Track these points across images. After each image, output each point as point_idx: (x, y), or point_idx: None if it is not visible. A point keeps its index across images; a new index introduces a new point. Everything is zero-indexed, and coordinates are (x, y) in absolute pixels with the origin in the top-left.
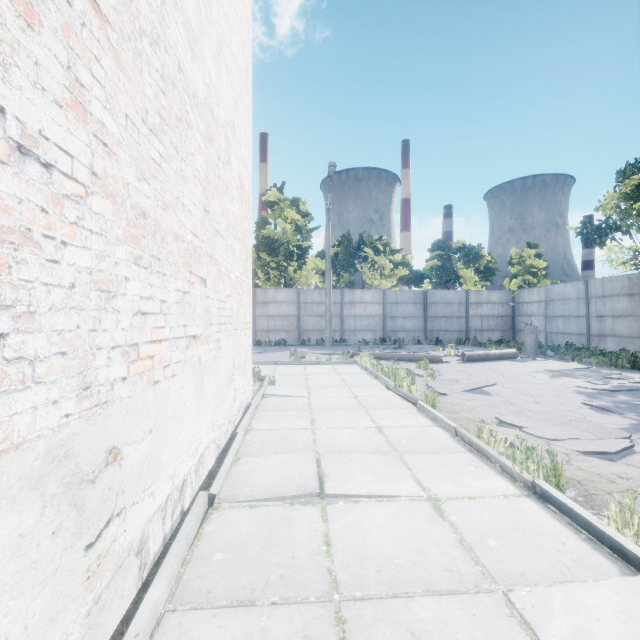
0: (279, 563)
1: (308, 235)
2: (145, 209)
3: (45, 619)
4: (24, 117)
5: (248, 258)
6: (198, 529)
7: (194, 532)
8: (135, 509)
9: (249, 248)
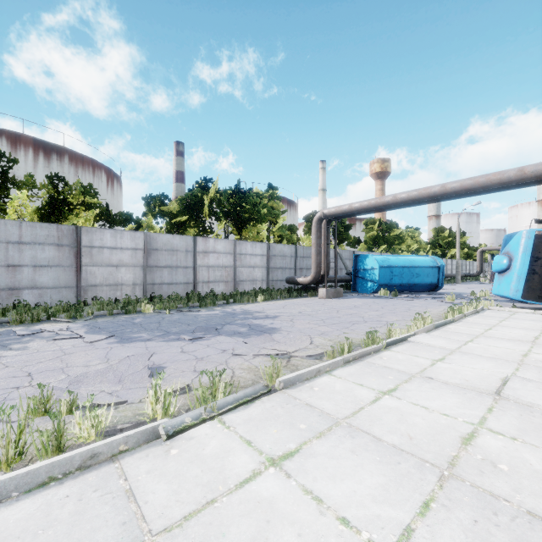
0: None
1: None
2: None
3: None
4: None
5: None
6: None
7: None
8: None
9: None
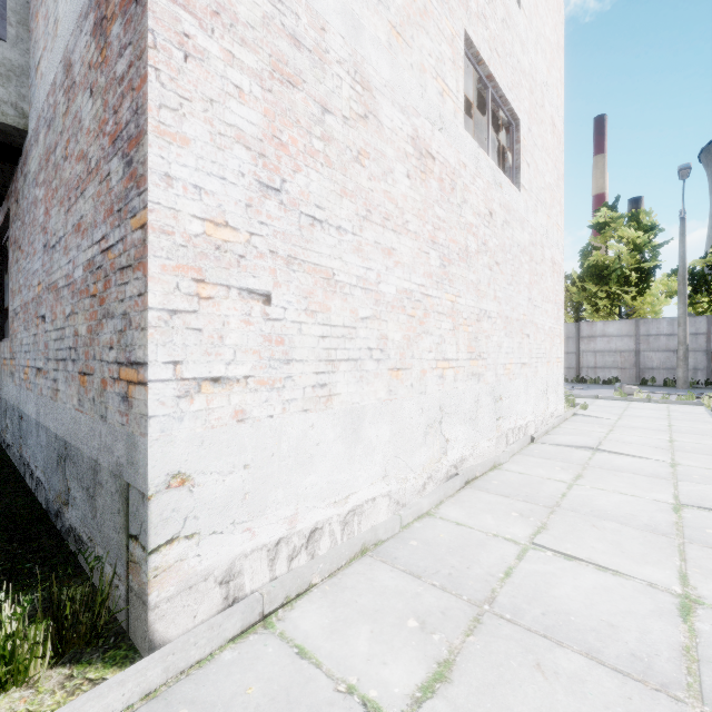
0: (563, 457)
1: (653, 253)
2: (507, 315)
3: (491, 428)
4: (488, 309)
5: (559, 310)
6: (526, 445)
7: (525, 444)
8: (505, 421)
9: (560, 302)
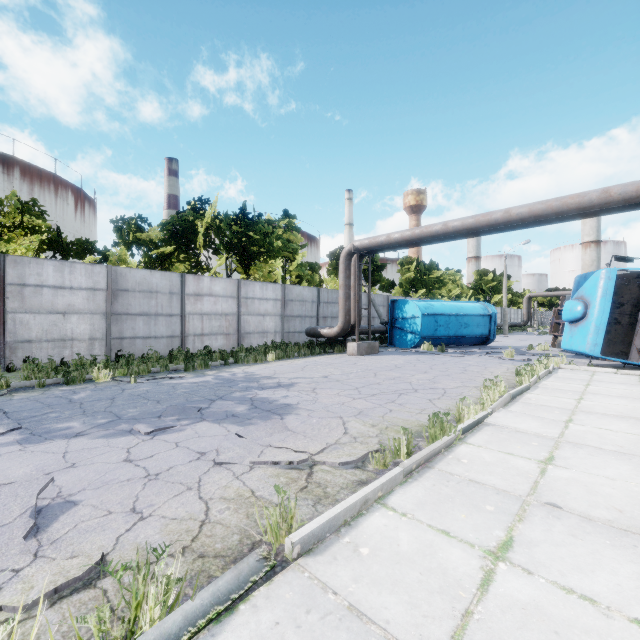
0: None
1: None
2: None
3: None
4: None
5: None
6: None
7: None
8: None
9: None
